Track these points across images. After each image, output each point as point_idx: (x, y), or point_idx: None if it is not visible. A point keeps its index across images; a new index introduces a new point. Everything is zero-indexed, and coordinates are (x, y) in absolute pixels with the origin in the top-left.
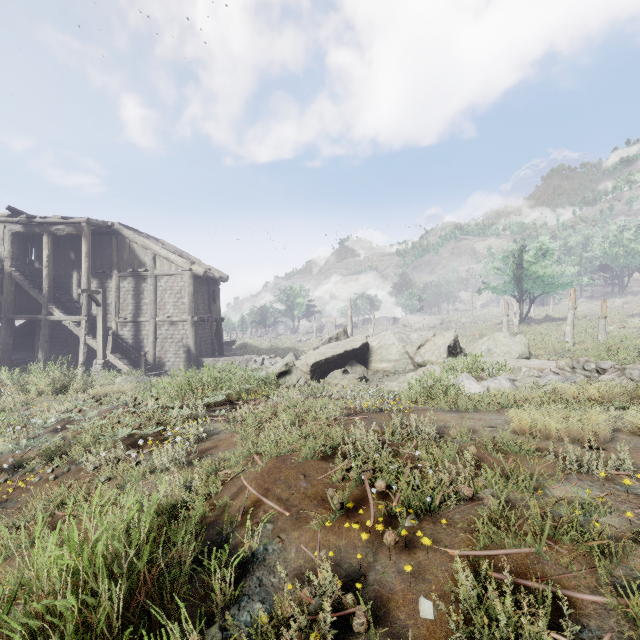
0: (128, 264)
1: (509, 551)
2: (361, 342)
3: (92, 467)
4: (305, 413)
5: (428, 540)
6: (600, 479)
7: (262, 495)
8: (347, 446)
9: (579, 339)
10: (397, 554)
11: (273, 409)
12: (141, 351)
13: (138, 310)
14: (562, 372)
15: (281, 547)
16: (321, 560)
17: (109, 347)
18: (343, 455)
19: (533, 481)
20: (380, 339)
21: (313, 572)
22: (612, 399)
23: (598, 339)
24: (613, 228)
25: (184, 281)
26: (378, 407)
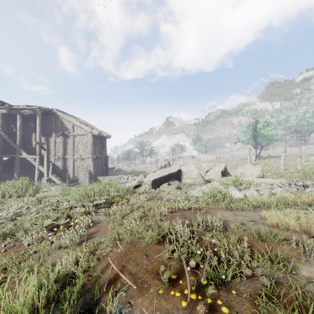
0: (60, 129)
1: None
2: (177, 169)
3: (27, 244)
4: (148, 210)
5: (226, 309)
6: None
7: (120, 270)
8: (172, 236)
9: (286, 167)
10: None
11: (131, 207)
12: (66, 173)
13: (65, 152)
14: (283, 186)
15: (130, 311)
16: None
17: (50, 171)
18: (169, 240)
19: (290, 266)
20: (187, 167)
21: None
22: None
23: (297, 167)
24: (301, 112)
25: (88, 138)
26: (188, 207)
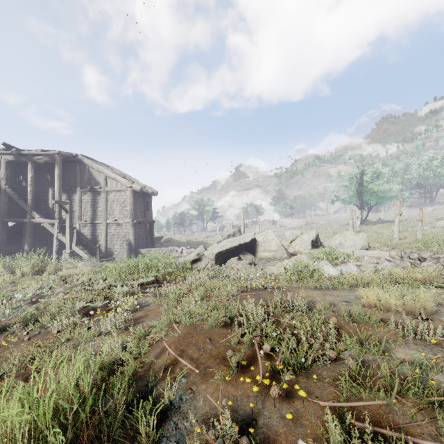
0: (87, 183)
1: (366, 403)
2: (250, 238)
3: (56, 331)
4: (211, 290)
5: (304, 393)
6: (431, 344)
7: (178, 355)
8: (242, 317)
9: (403, 236)
10: (280, 402)
11: (188, 287)
12: (97, 244)
13: (94, 215)
14: (393, 260)
15: (192, 397)
16: (222, 407)
17: (74, 241)
18: (238, 323)
19: (382, 346)
20: (264, 236)
21: (216, 417)
22: (431, 280)
23: (416, 236)
24: (425, 158)
25: (127, 195)
26: (263, 286)
